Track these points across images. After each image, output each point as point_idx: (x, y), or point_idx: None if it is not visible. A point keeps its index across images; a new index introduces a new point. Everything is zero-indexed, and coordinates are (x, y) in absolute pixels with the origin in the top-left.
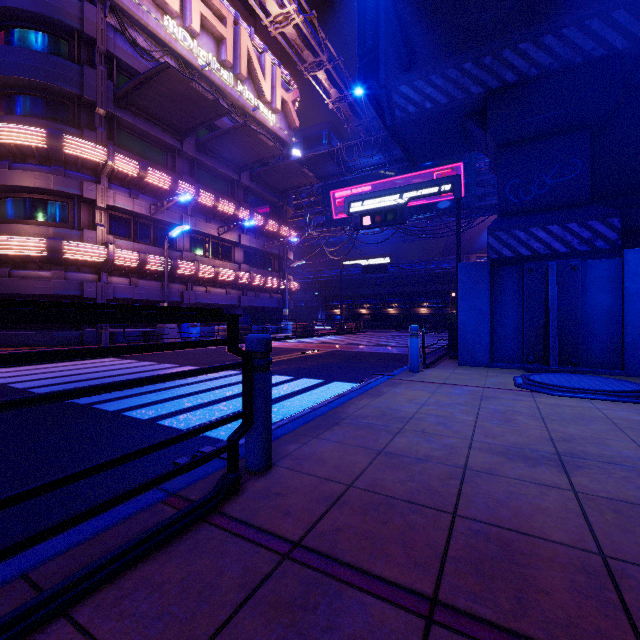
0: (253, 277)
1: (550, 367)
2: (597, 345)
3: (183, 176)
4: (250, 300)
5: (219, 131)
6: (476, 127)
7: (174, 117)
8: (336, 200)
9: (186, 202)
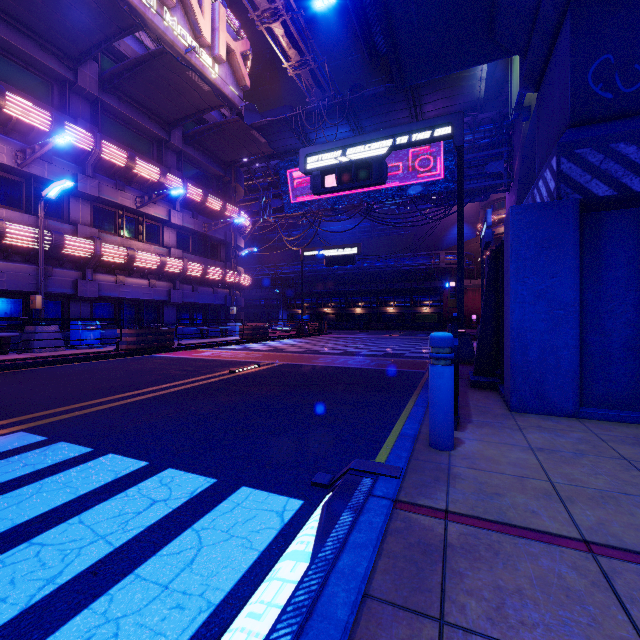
0: (187, 265)
1: None
2: None
3: (77, 119)
4: (185, 295)
5: (129, 60)
6: None
7: (55, 27)
8: (296, 180)
9: (82, 156)
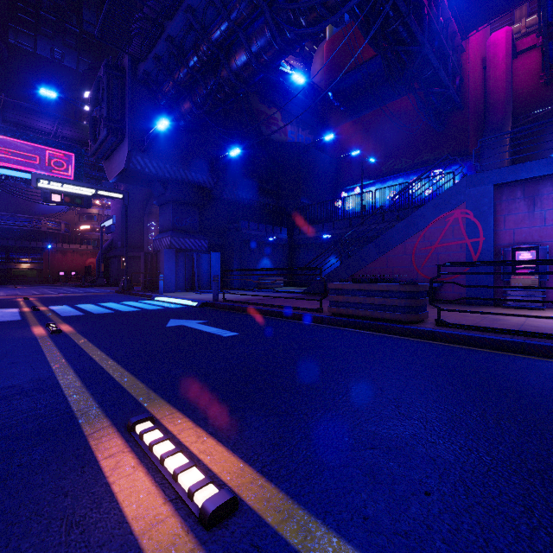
0: None
1: (196, 290)
2: (205, 282)
3: None
4: None
5: None
6: (161, 187)
7: None
8: None
9: None
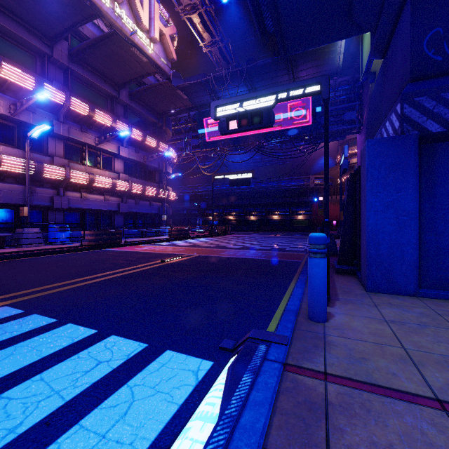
0: (131, 185)
1: None
2: None
3: (53, 82)
4: (130, 206)
5: (90, 40)
6: None
7: (37, 16)
8: (208, 125)
9: (56, 108)
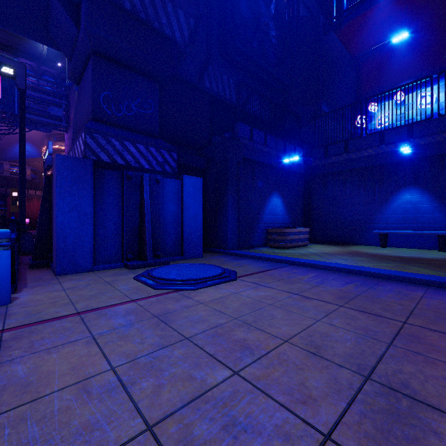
0: None
1: (148, 261)
2: (169, 240)
3: None
4: None
5: None
6: (67, 15)
7: None
8: None
9: None
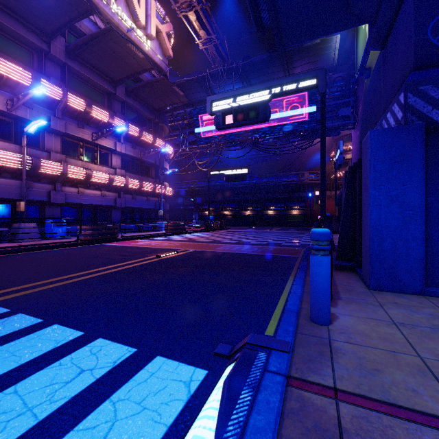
0: (128, 181)
1: None
2: None
3: (50, 78)
4: (127, 202)
5: (87, 36)
6: None
7: (34, 12)
8: (204, 122)
9: (53, 103)
